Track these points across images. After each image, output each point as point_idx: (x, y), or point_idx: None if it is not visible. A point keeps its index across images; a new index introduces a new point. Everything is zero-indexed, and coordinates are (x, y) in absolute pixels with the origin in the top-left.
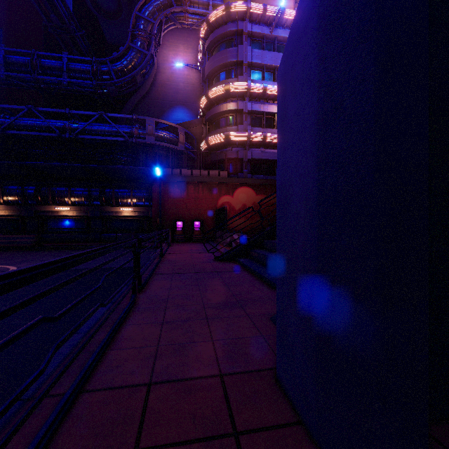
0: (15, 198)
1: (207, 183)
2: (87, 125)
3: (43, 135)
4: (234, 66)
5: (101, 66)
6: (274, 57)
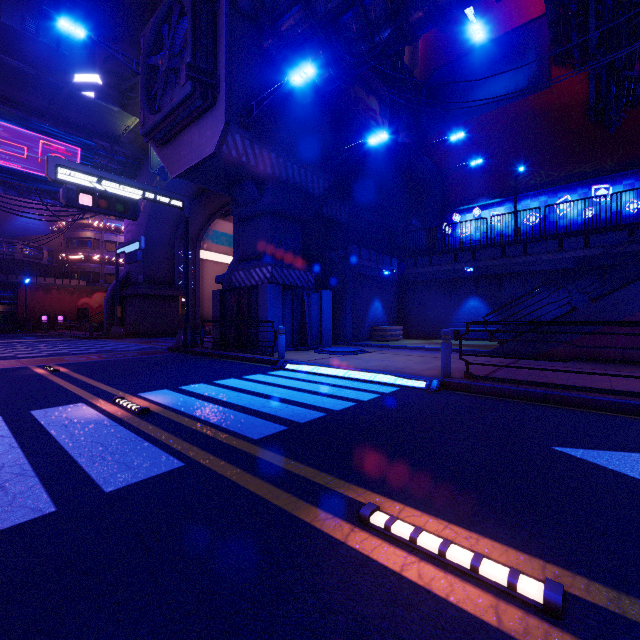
0: None
1: (69, 289)
2: None
3: None
4: None
5: None
6: None
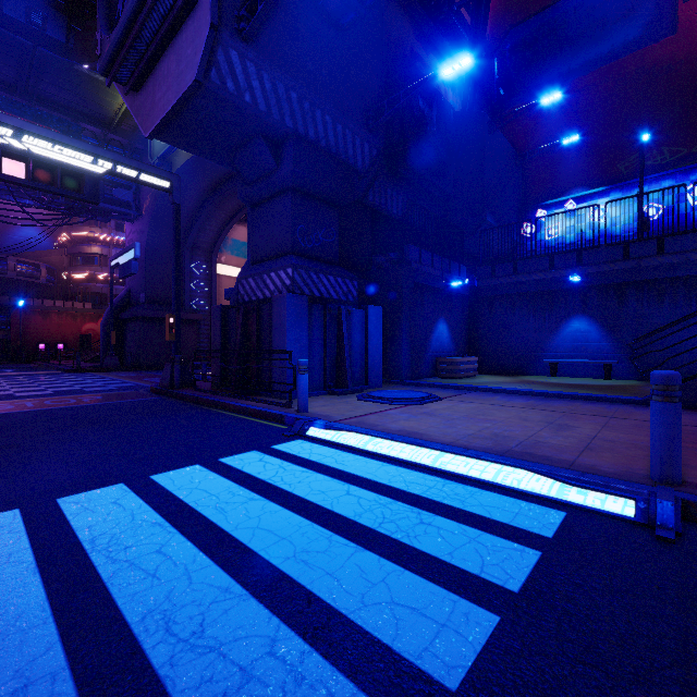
0: None
1: (71, 312)
2: None
3: None
4: None
5: None
6: None
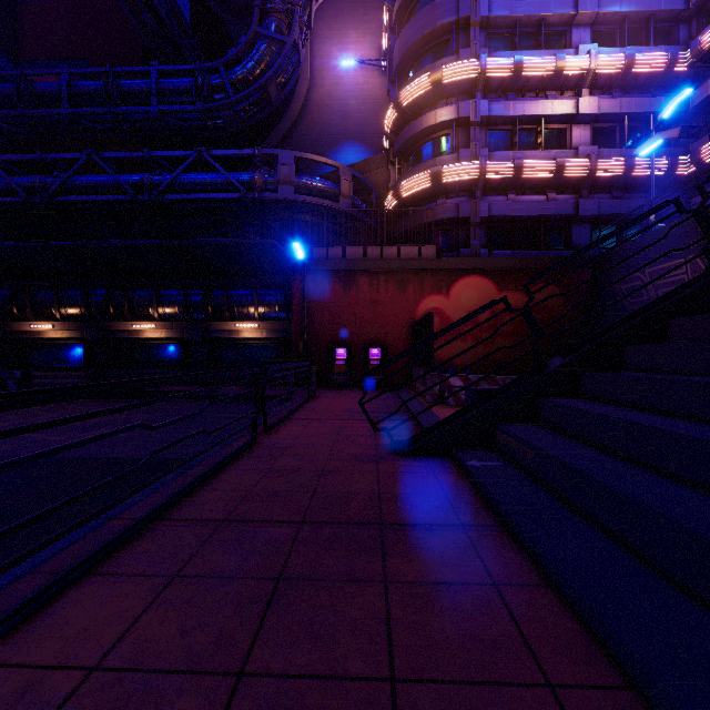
0: (76, 310)
1: (395, 271)
2: (177, 175)
3: (111, 200)
4: (451, 33)
5: (210, 77)
6: None
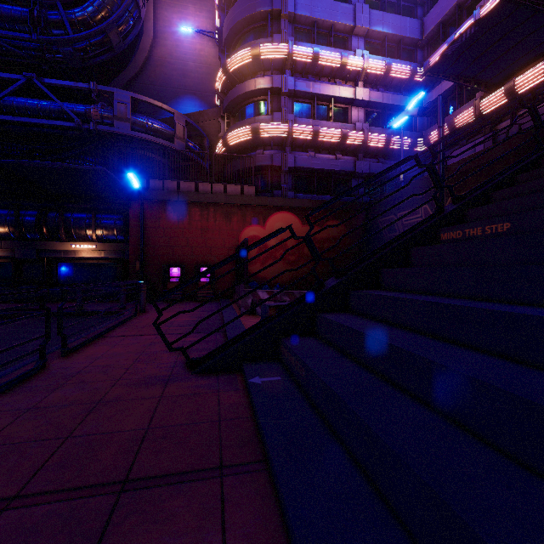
0: None
1: (222, 205)
2: (3, 96)
3: None
4: (267, 20)
5: (48, 11)
6: (330, 8)
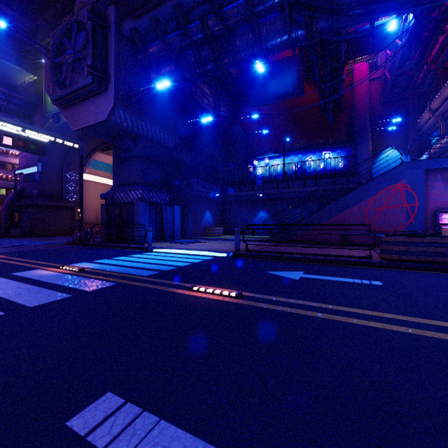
0: None
1: None
2: None
3: None
4: None
5: None
6: None
